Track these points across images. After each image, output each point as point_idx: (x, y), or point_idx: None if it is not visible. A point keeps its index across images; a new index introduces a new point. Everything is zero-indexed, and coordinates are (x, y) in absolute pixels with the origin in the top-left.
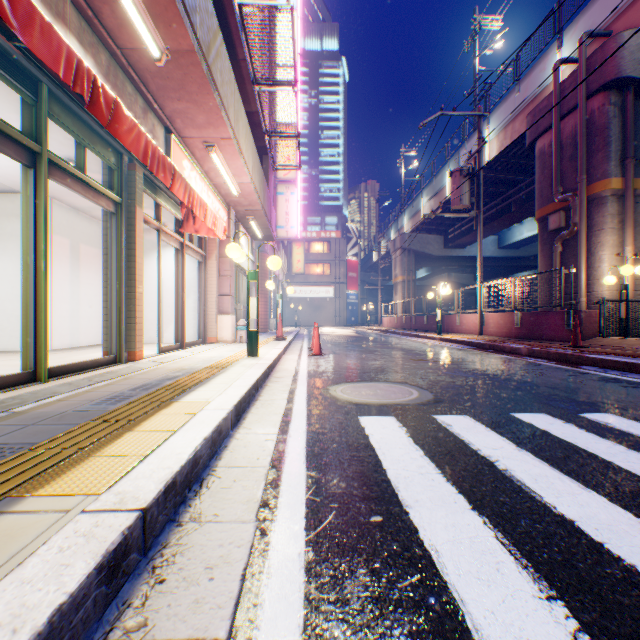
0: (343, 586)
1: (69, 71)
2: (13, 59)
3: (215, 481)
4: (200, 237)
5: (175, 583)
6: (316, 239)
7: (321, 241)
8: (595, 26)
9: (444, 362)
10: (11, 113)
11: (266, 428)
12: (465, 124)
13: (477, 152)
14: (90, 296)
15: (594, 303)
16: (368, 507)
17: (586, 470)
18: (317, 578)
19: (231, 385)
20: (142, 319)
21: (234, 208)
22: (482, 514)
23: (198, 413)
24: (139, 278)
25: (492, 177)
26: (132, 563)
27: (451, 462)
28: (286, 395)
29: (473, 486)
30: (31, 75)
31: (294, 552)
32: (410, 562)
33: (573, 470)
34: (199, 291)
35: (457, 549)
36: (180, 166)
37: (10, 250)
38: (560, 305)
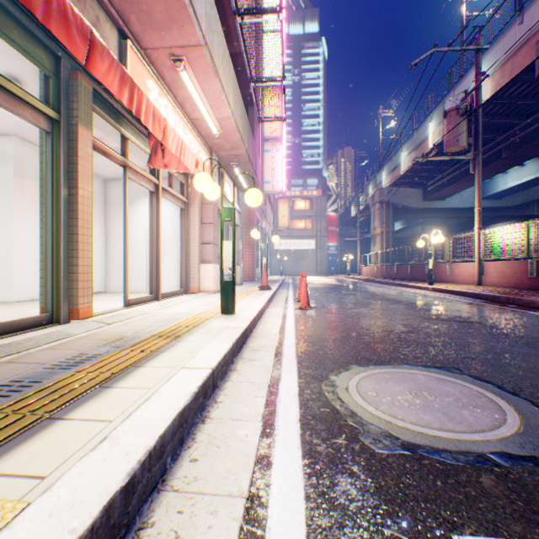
0: None
1: None
2: None
3: None
4: (182, 183)
5: None
6: (299, 197)
7: (303, 199)
8: None
9: (472, 323)
10: None
11: None
12: (451, 72)
13: (475, 89)
14: None
15: None
16: None
17: None
18: None
19: (152, 395)
20: (89, 267)
21: (217, 153)
22: None
23: None
24: (84, 216)
25: (482, 122)
26: None
27: None
28: (261, 403)
29: None
30: None
31: None
32: None
33: None
34: (181, 239)
35: None
36: (142, 84)
37: None
38: None
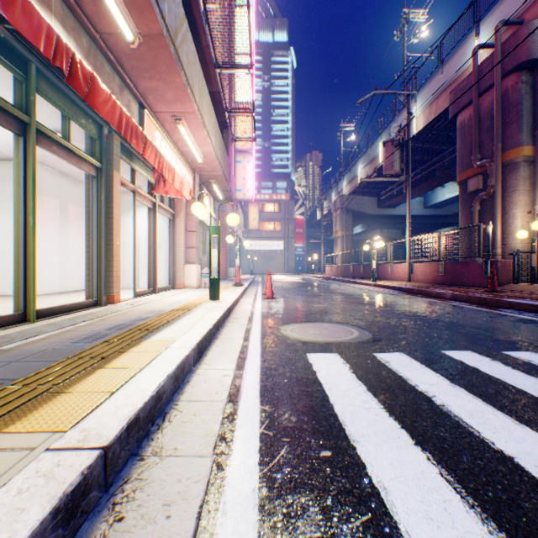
0: (296, 526)
1: (49, 46)
2: (5, 41)
3: (177, 415)
4: (170, 198)
5: (133, 521)
6: (269, 201)
7: (273, 202)
8: (509, 16)
9: (379, 305)
10: (6, 90)
11: (224, 364)
12: (395, 102)
13: (406, 125)
14: (77, 248)
15: (508, 254)
16: (317, 442)
17: (517, 406)
18: (270, 516)
19: (194, 325)
20: (119, 268)
21: (199, 173)
22: (425, 449)
23: (164, 351)
24: (117, 232)
25: (419, 147)
26: (92, 501)
27: (392, 397)
28: (243, 334)
29: (414, 421)
30: (21, 55)
31: (248, 488)
32: (360, 500)
33: (505, 406)
34: (169, 244)
35: (404, 486)
36: (152, 136)
37: (9, 209)
38: (479, 256)
